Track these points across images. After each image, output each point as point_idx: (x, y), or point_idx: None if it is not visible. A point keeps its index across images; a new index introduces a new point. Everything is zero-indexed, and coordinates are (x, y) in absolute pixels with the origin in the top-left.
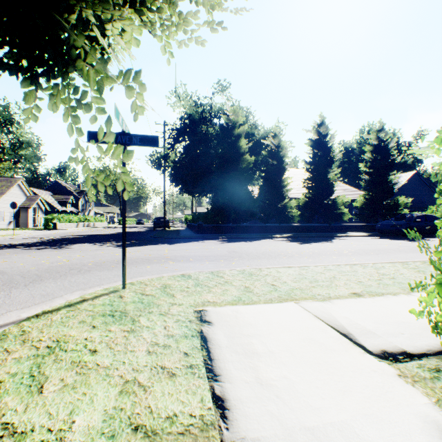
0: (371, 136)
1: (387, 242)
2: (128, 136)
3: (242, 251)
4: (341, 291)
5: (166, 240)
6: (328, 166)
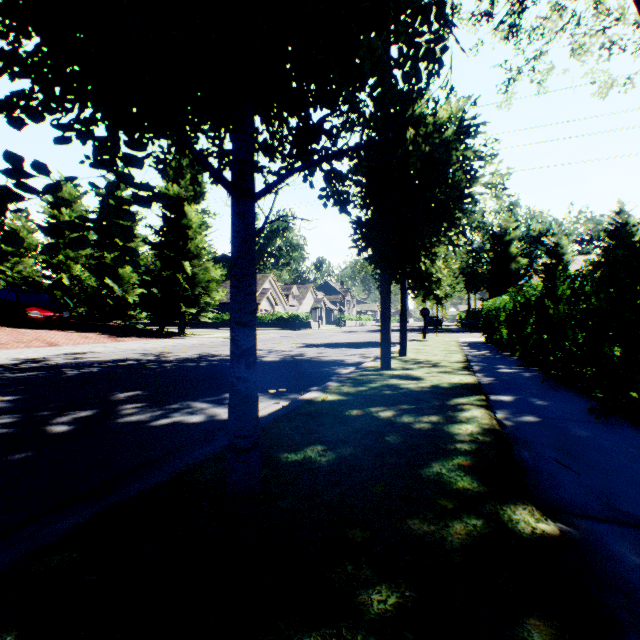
0: None
1: None
2: None
3: None
4: None
5: (442, 332)
6: None
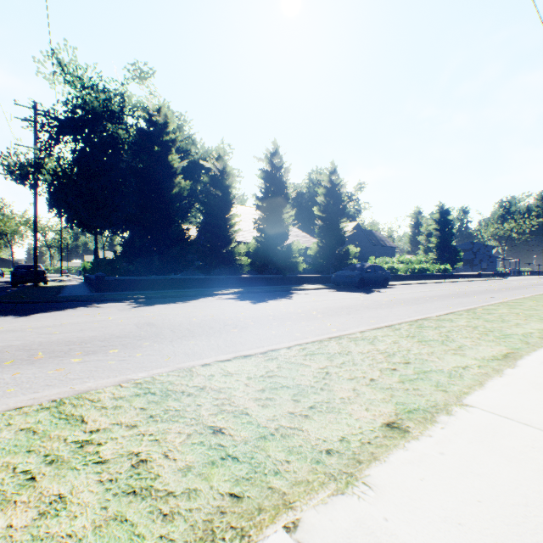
0: (324, 177)
1: (347, 295)
2: None
3: (164, 323)
4: (364, 421)
5: (18, 307)
6: (282, 205)
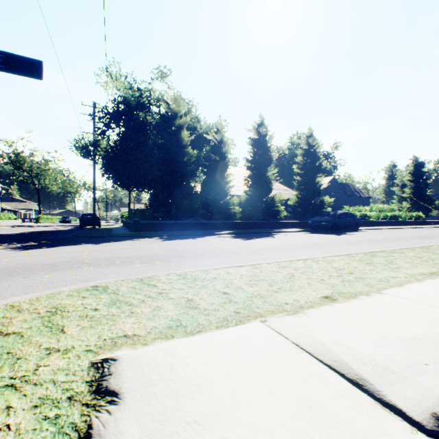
0: (302, 141)
1: (320, 236)
2: None
3: (183, 249)
4: (310, 295)
5: (91, 239)
6: (267, 165)
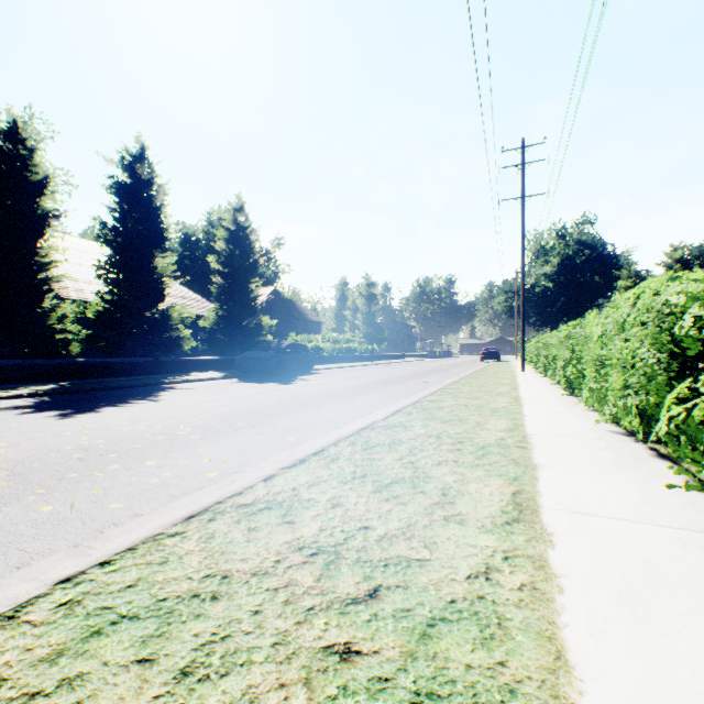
0: (227, 215)
1: (258, 388)
2: None
3: None
4: None
5: None
6: (155, 244)
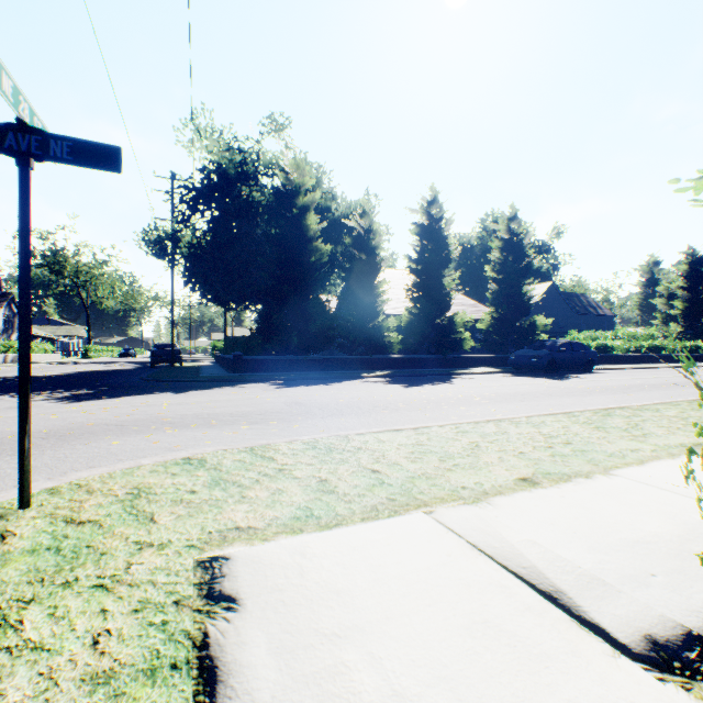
0: (500, 226)
1: (528, 381)
2: (38, 136)
3: (311, 403)
4: (500, 475)
5: (170, 385)
6: (443, 266)
